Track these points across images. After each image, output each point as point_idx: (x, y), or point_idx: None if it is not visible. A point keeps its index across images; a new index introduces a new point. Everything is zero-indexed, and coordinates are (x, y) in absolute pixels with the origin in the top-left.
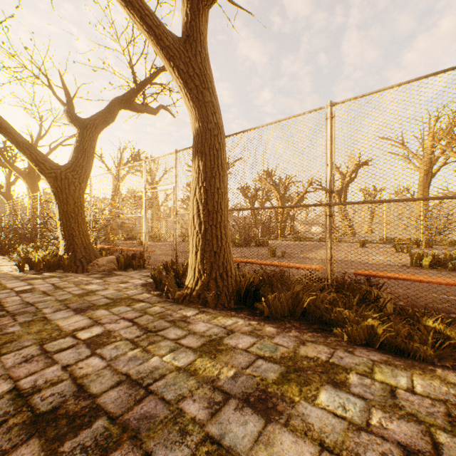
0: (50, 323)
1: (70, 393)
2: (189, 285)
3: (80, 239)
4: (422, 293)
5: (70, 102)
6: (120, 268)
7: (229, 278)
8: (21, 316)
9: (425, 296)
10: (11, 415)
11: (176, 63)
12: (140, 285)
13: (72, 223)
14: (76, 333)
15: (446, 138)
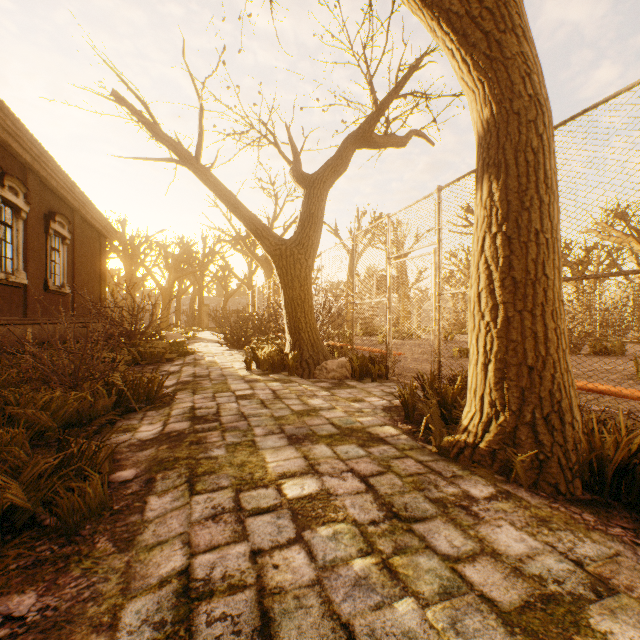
0: (256, 454)
1: (247, 630)
2: (469, 427)
3: (307, 334)
4: None
5: (297, 158)
6: (354, 377)
7: (565, 427)
8: (230, 434)
9: None
10: (164, 634)
11: (443, 5)
12: (381, 408)
13: (297, 312)
14: (282, 483)
15: None
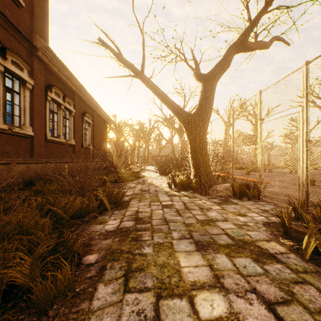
0: (173, 256)
1: None
2: None
3: (203, 168)
4: None
5: (197, 67)
6: (234, 196)
7: None
8: (156, 234)
9: None
10: None
11: None
12: (261, 223)
13: (198, 156)
14: (194, 295)
15: None
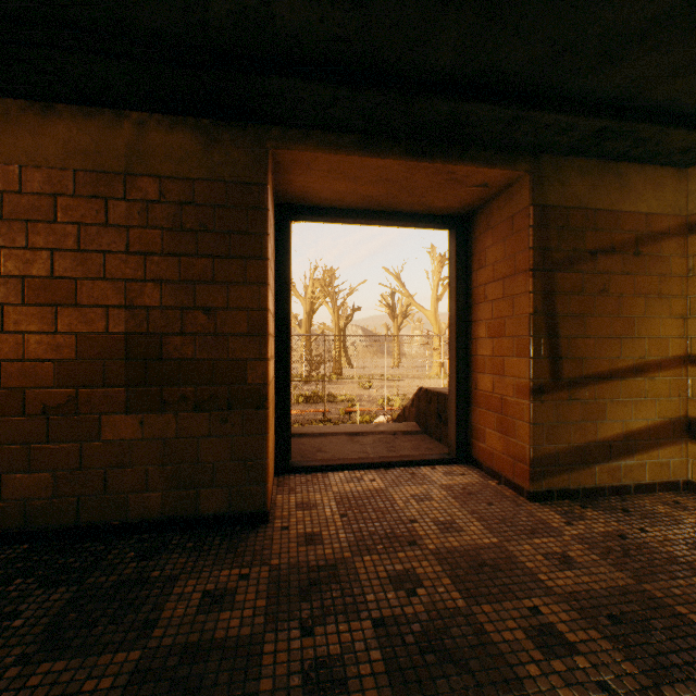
0: None
1: None
2: None
3: None
4: (294, 417)
5: None
6: None
7: None
8: None
9: (298, 419)
10: None
11: None
12: None
13: None
14: None
15: (321, 288)
